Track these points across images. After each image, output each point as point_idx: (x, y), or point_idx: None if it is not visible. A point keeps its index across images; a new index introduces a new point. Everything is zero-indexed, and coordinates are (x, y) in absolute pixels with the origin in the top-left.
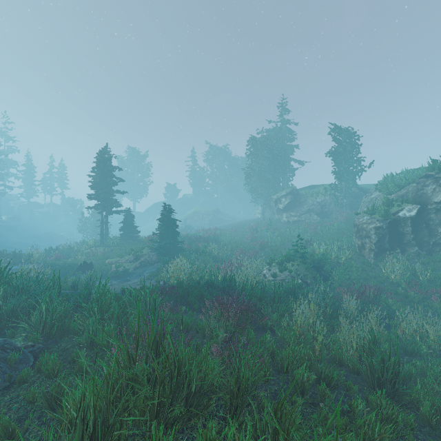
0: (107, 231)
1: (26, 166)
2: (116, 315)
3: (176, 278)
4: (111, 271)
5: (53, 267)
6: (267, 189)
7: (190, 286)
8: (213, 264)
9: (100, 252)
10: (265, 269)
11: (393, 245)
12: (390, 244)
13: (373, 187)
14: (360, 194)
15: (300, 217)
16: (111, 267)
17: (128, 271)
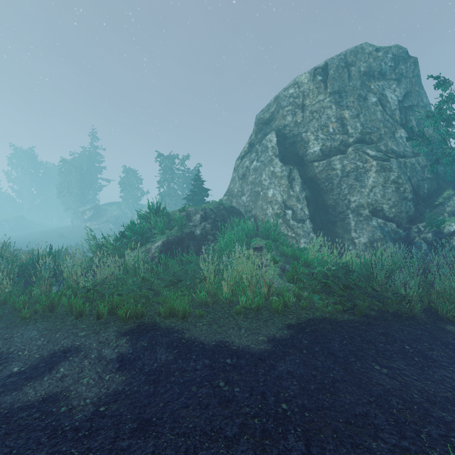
0: None
1: None
2: None
3: None
4: None
5: None
6: (76, 202)
7: None
8: None
9: None
10: None
11: None
12: None
13: None
14: None
15: (100, 225)
16: None
17: None
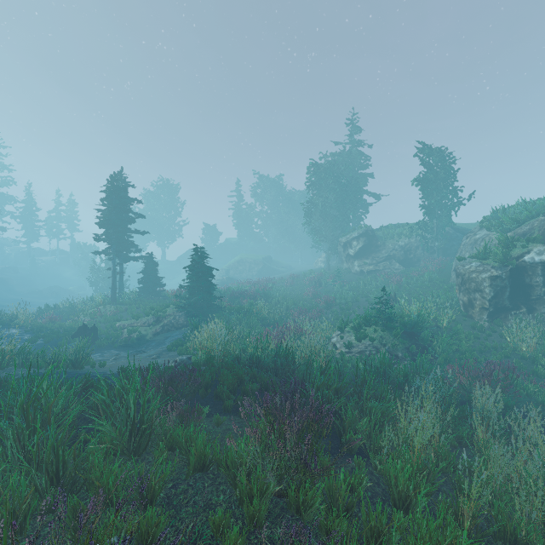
0: (121, 284)
1: (25, 202)
2: (51, 444)
3: (206, 350)
4: (122, 337)
5: (43, 332)
6: (332, 229)
7: (224, 366)
8: (262, 328)
9: (111, 312)
10: (335, 336)
11: (516, 302)
12: (511, 300)
13: (472, 226)
14: (456, 236)
15: (377, 266)
16: (122, 332)
17: (145, 338)
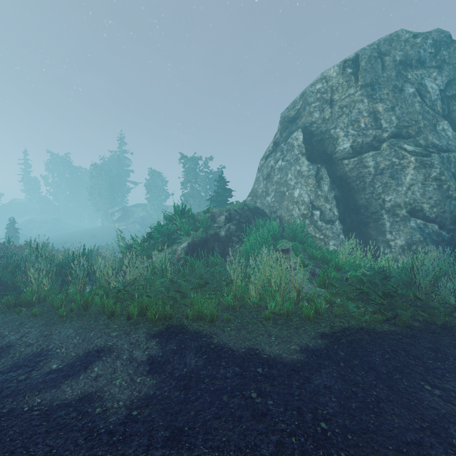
0: None
1: None
2: None
3: None
4: None
5: None
6: (105, 204)
7: None
8: None
9: None
10: None
11: None
12: None
13: None
14: None
15: (127, 226)
16: None
17: None
